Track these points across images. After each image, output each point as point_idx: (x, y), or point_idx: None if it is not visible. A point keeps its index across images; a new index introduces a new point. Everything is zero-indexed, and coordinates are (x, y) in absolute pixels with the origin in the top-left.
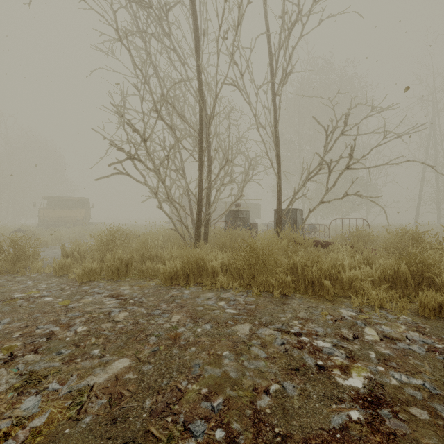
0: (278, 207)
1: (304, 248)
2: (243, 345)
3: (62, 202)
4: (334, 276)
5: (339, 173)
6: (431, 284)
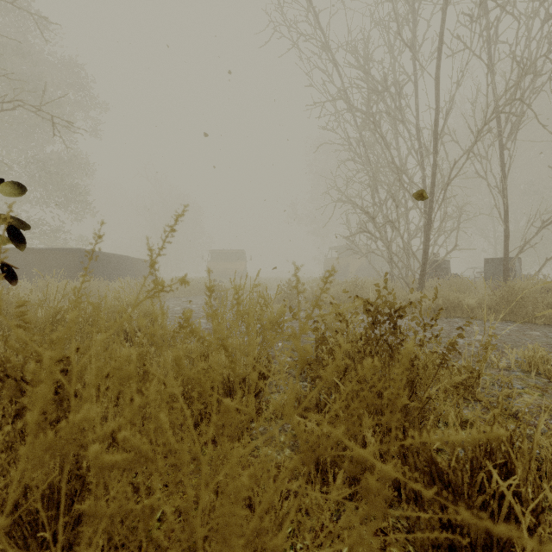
0: (506, 256)
1: (551, 292)
2: (545, 337)
3: (222, 255)
4: None
5: None
6: None
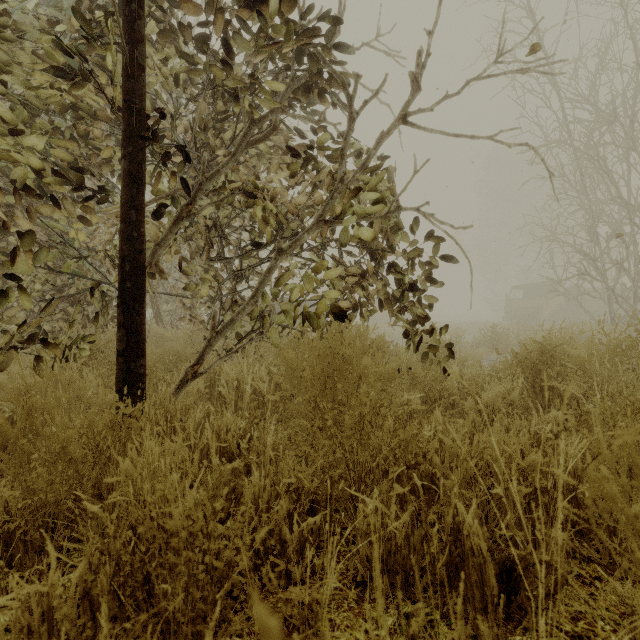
0: None
1: None
2: None
3: None
4: None
5: None
6: None
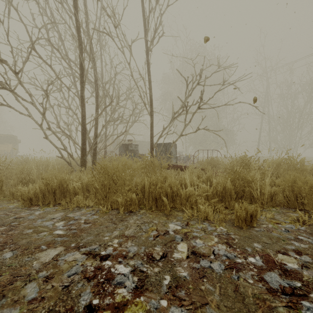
0: (151, 140)
1: (160, 170)
2: (22, 281)
3: None
4: (175, 193)
5: (193, 112)
6: (250, 196)
